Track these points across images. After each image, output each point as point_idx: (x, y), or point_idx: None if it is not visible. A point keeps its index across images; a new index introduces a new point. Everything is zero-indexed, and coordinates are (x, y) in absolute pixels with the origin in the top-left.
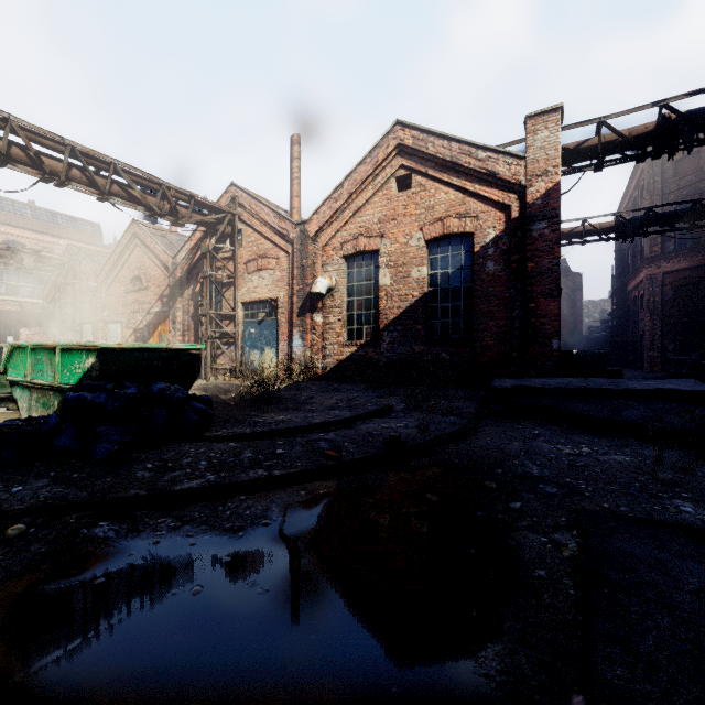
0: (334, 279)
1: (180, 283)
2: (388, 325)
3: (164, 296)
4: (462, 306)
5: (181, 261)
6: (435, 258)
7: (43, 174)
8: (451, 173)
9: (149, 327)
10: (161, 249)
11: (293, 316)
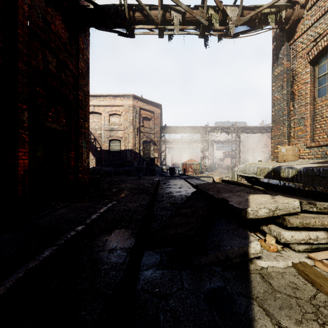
0: None
1: None
2: None
3: None
4: None
5: None
6: None
7: (253, 133)
8: None
9: (268, 157)
10: None
11: None
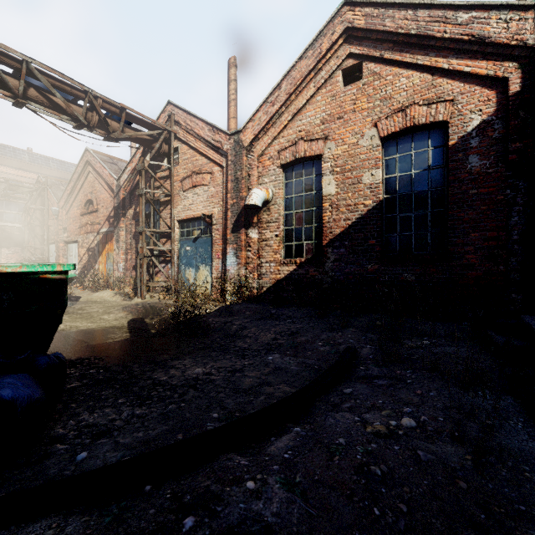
0: (270, 191)
1: (123, 204)
2: (333, 240)
3: (111, 217)
4: (429, 215)
5: (123, 183)
6: (393, 158)
7: None
8: (415, 51)
9: (98, 246)
10: (107, 173)
11: (227, 232)
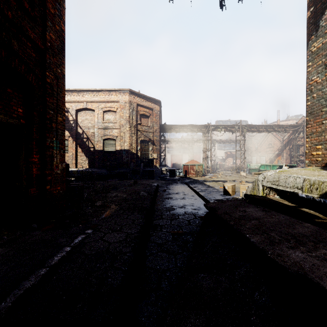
0: None
1: (284, 145)
2: None
3: (279, 149)
4: None
5: (285, 139)
6: None
7: (259, 132)
8: None
9: (274, 158)
10: (278, 136)
11: None
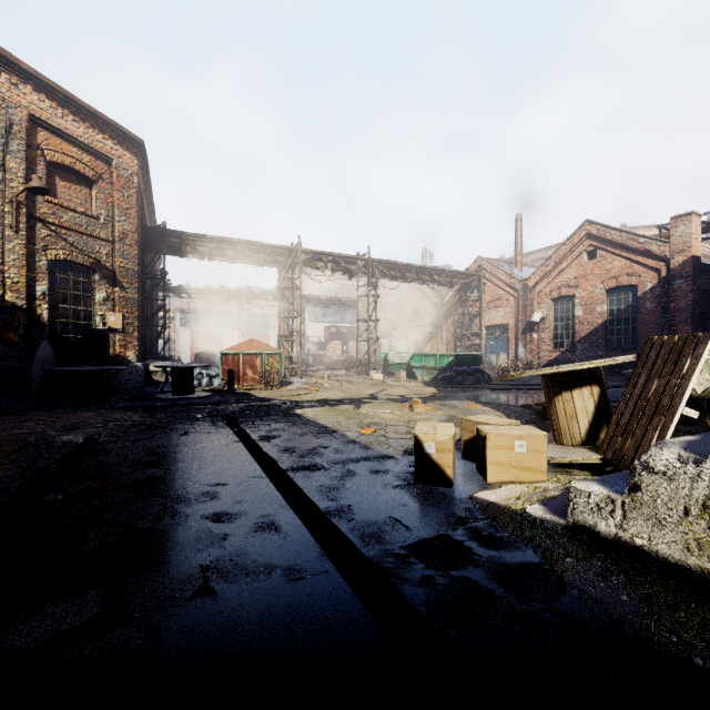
0: (545, 312)
1: (445, 315)
2: (580, 340)
3: (434, 323)
4: (630, 328)
5: (446, 302)
6: (612, 299)
7: (405, 280)
8: (622, 250)
9: (424, 341)
10: (433, 295)
11: (518, 335)
